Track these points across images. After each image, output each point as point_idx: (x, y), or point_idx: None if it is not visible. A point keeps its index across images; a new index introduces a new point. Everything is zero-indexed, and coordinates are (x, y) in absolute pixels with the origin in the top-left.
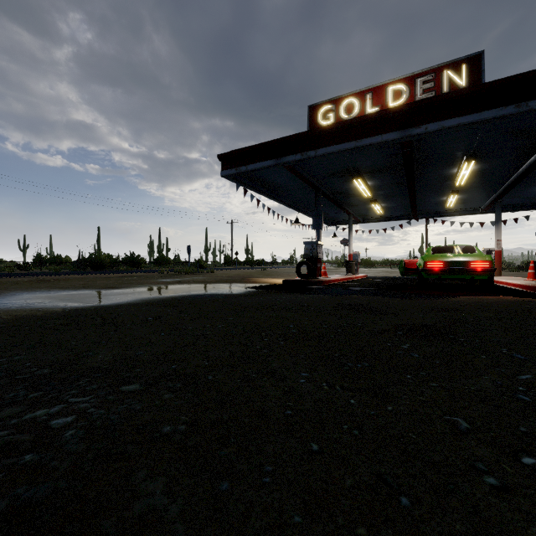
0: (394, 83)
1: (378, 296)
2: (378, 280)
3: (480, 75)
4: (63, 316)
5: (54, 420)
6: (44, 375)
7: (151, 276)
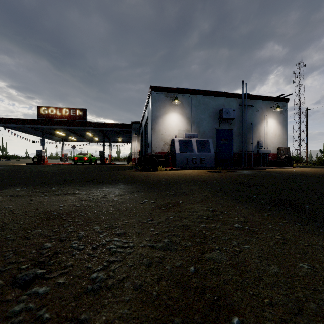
0: (65, 108)
1: None
2: None
3: (85, 114)
4: None
5: None
6: None
7: None
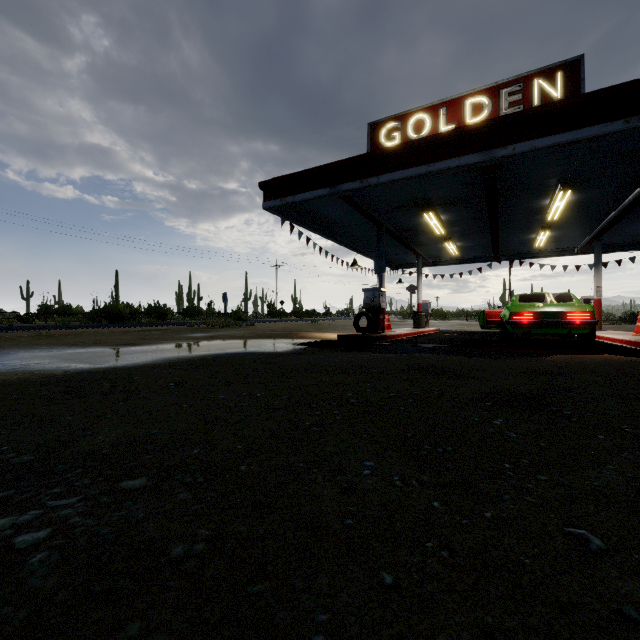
0: (473, 95)
1: (456, 354)
2: (453, 334)
3: (579, 85)
4: (63, 382)
5: (21, 536)
6: (23, 464)
7: (178, 330)
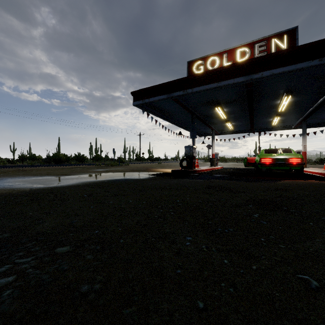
0: (241, 47)
1: (232, 180)
2: (230, 170)
3: (295, 42)
4: (29, 194)
5: None
6: (4, 238)
7: (90, 167)
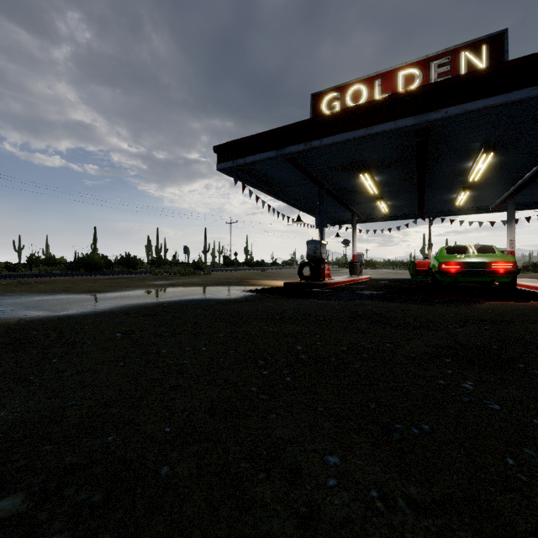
0: (405, 67)
1: (393, 301)
2: (385, 282)
3: (502, 57)
4: (11, 331)
5: None
6: None
7: (143, 278)
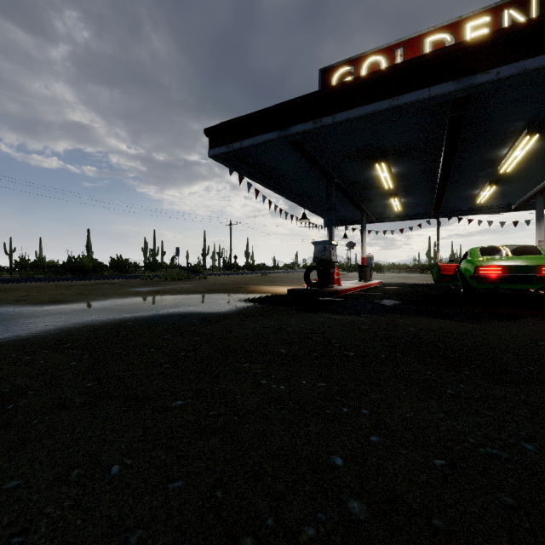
0: (433, 32)
1: (433, 317)
2: (399, 287)
3: None
4: None
5: None
6: None
7: (127, 284)
